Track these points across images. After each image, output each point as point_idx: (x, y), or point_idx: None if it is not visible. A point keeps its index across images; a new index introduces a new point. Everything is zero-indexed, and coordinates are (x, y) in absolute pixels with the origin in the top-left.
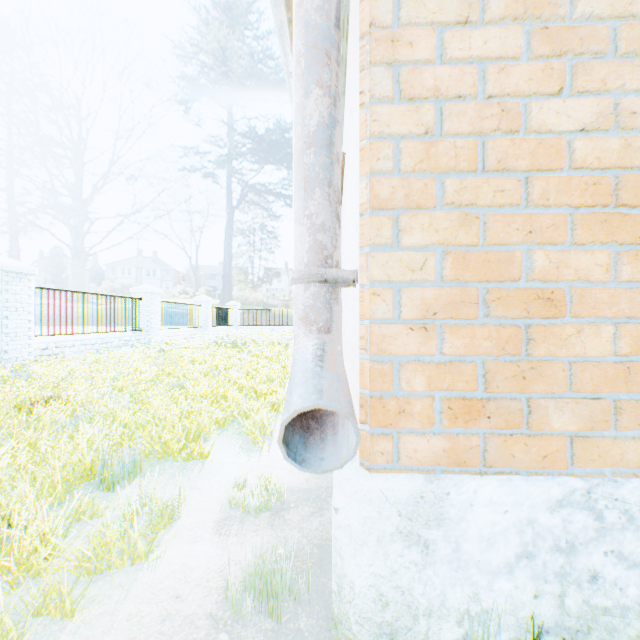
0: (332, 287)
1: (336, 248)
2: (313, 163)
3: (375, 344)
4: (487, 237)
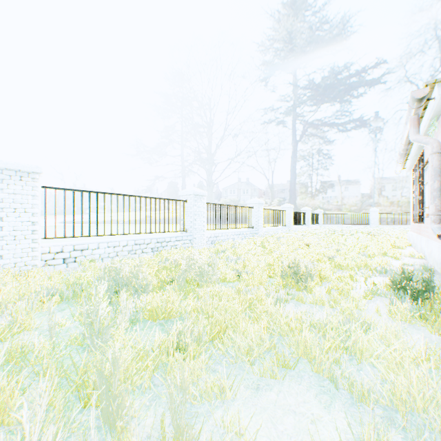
0: (439, 216)
1: (440, 209)
2: (435, 194)
3: None
4: None
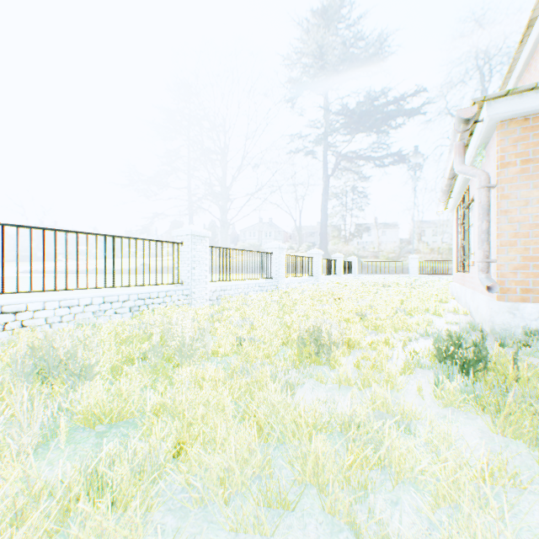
0: (488, 263)
1: (489, 255)
2: (483, 237)
3: (500, 276)
4: (531, 253)
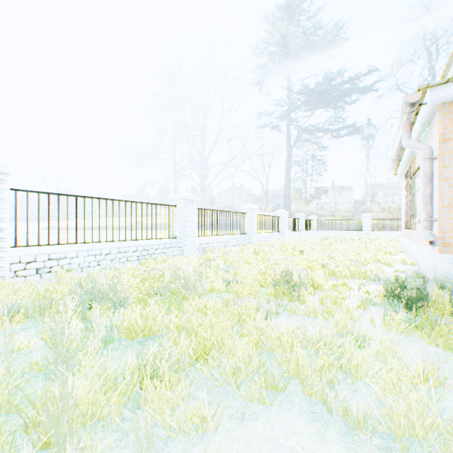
0: (431, 222)
1: (432, 215)
2: (427, 200)
3: (441, 232)
4: None
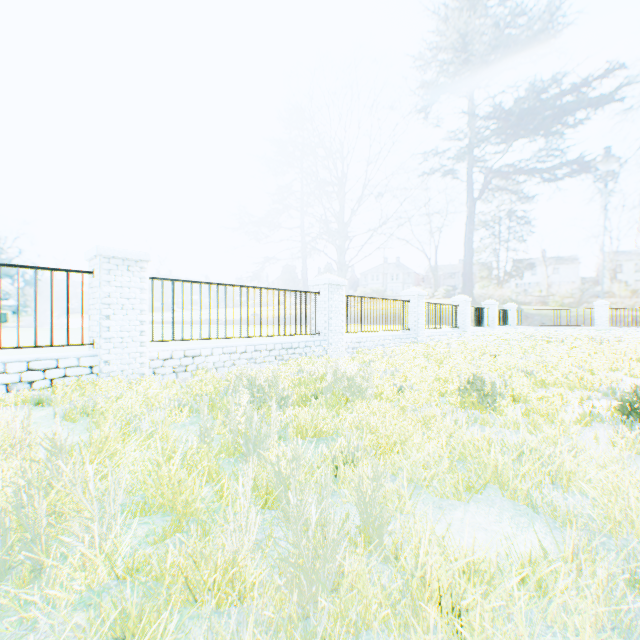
0: None
1: None
2: None
3: None
4: None
